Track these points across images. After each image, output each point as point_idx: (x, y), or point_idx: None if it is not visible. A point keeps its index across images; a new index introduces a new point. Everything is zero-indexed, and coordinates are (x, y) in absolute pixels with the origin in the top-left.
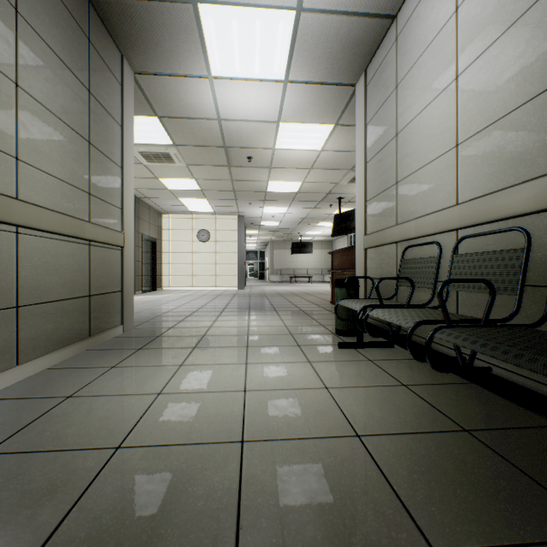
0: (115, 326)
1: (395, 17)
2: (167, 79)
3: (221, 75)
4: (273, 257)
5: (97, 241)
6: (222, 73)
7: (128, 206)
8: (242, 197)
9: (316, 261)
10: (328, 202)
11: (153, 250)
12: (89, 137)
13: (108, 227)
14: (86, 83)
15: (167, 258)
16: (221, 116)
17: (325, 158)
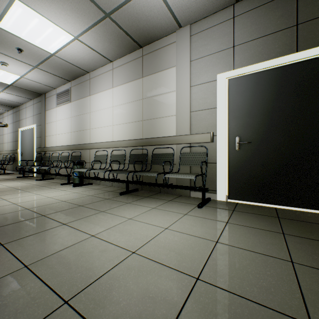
0: None
1: (3, 113)
2: None
3: None
4: None
5: None
6: None
7: None
8: None
9: None
10: None
11: None
12: None
13: None
14: None
15: None
16: None
17: None
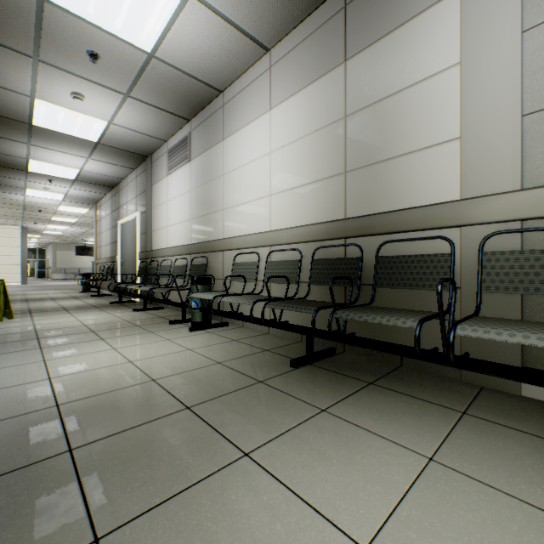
0: None
1: (101, 200)
2: (1, 192)
3: (31, 196)
4: (56, 257)
5: None
6: (32, 196)
7: None
8: (29, 220)
9: None
10: None
11: None
12: None
13: None
14: None
15: None
16: (27, 201)
17: (89, 215)
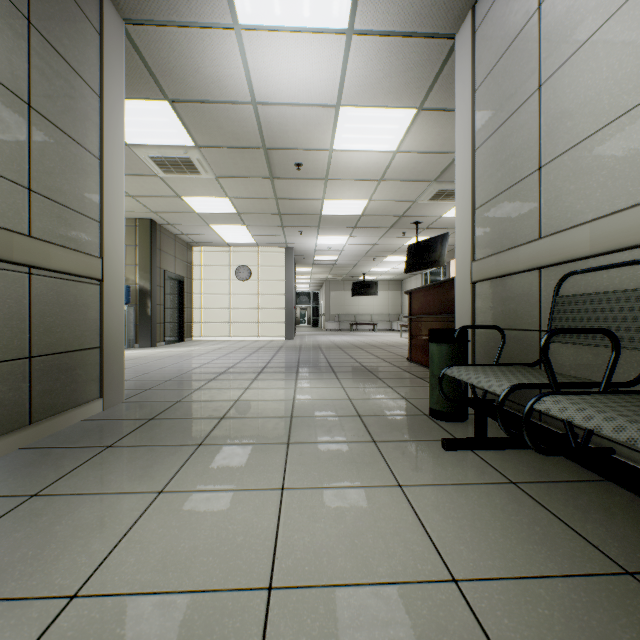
0: (88, 401)
1: None
2: (174, 33)
3: (253, 23)
4: (329, 300)
5: (42, 268)
6: (254, 18)
7: (112, 219)
8: (290, 223)
9: (382, 305)
10: (400, 229)
11: (180, 291)
12: (28, 96)
13: (70, 247)
14: (22, 5)
15: (198, 301)
16: (257, 98)
17: (400, 164)
